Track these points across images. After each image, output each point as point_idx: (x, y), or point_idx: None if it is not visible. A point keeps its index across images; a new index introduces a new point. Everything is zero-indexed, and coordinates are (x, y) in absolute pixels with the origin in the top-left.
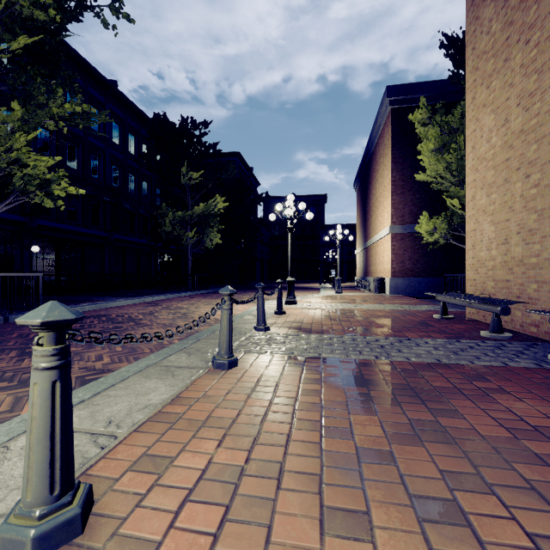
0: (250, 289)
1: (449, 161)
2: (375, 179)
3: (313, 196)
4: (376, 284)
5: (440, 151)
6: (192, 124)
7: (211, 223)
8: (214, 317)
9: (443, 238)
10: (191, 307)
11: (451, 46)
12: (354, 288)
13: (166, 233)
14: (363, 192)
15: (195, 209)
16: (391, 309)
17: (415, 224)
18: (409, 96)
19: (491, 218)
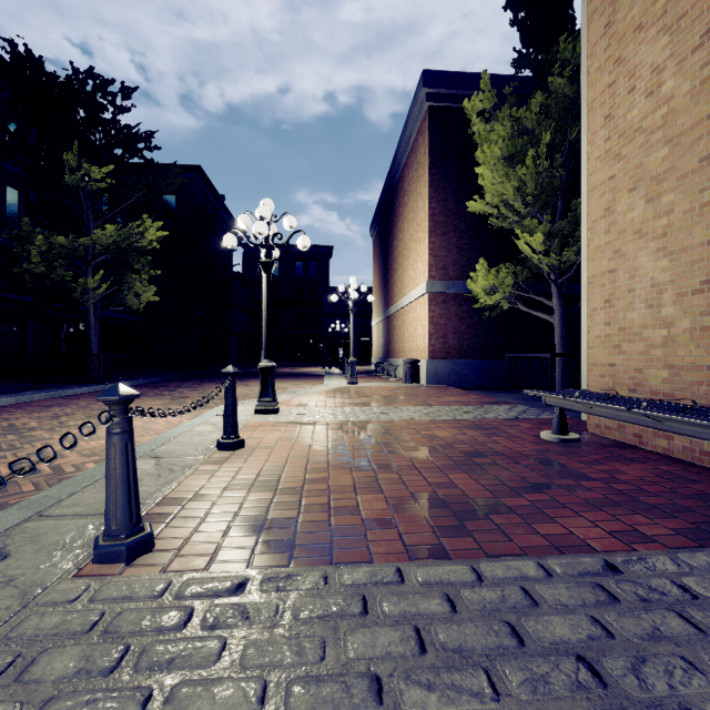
0: (213, 377)
1: (522, 178)
2: (402, 216)
3: (314, 247)
4: (408, 368)
5: (509, 163)
6: (92, 80)
7: (136, 264)
8: (59, 462)
9: (506, 300)
10: (43, 425)
11: (523, 5)
12: (372, 374)
13: (37, 276)
14: (384, 239)
15: (97, 234)
16: (452, 418)
17: (462, 281)
18: (454, 91)
19: (659, 244)
